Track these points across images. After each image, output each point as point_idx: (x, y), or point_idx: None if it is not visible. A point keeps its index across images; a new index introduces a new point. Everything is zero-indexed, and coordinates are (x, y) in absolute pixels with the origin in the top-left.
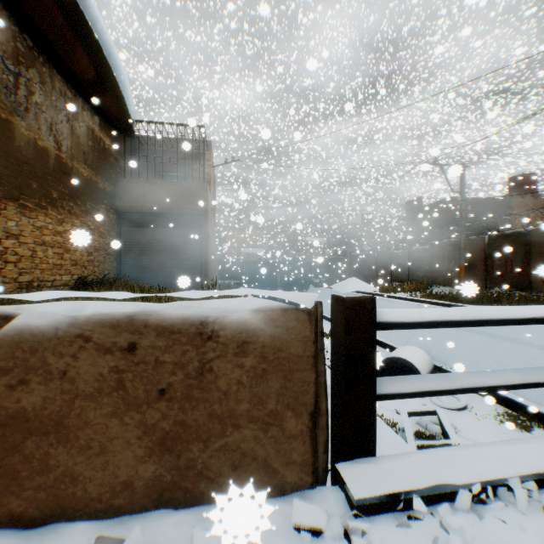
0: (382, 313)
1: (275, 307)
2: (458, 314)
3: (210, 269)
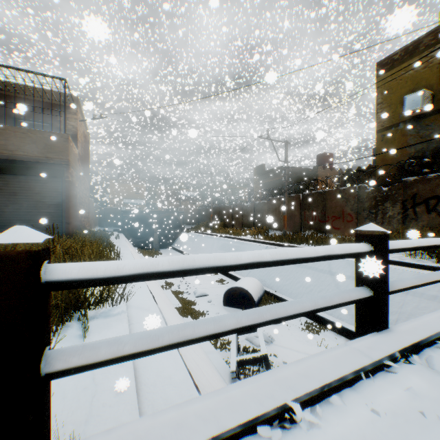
0: (60, 269)
1: None
2: (167, 265)
3: (76, 217)
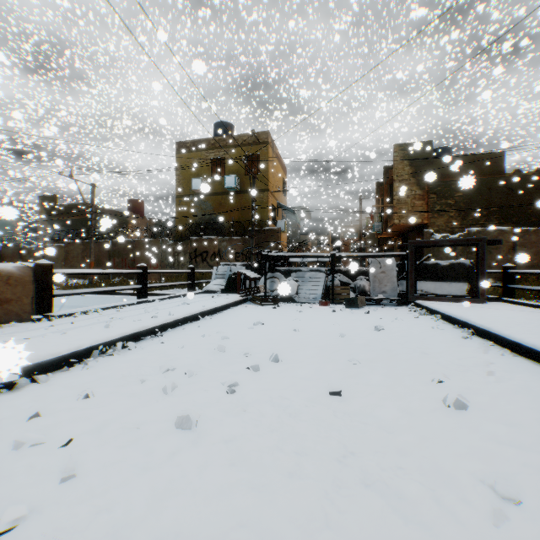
0: (56, 270)
1: (22, 266)
2: (80, 271)
3: None
